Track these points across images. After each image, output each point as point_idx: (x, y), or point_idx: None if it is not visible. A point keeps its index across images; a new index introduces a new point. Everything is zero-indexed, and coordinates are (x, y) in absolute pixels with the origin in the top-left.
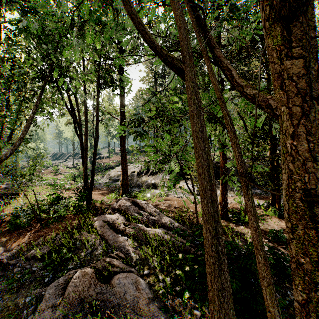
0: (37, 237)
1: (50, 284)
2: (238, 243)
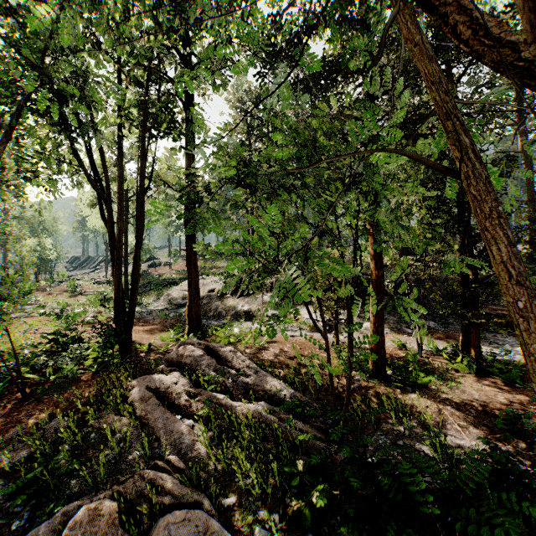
0: (13, 423)
1: (21, 535)
2: (410, 430)
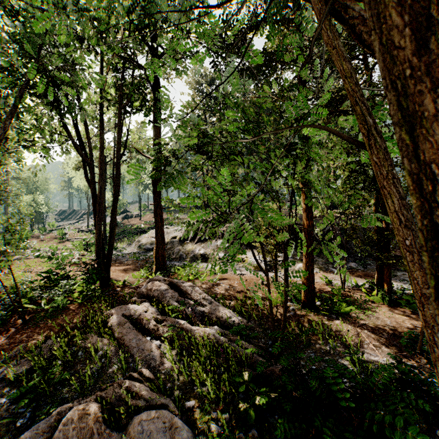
0: (15, 343)
1: (24, 430)
2: (334, 348)
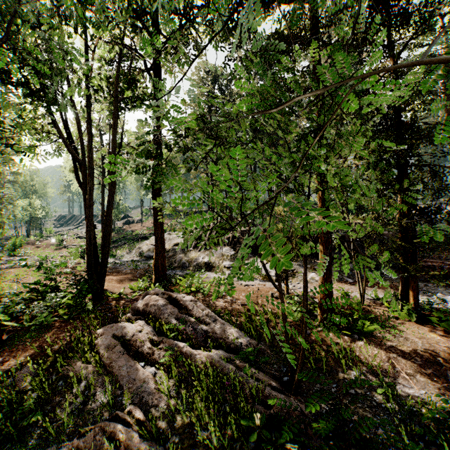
0: None
1: None
2: (360, 377)
